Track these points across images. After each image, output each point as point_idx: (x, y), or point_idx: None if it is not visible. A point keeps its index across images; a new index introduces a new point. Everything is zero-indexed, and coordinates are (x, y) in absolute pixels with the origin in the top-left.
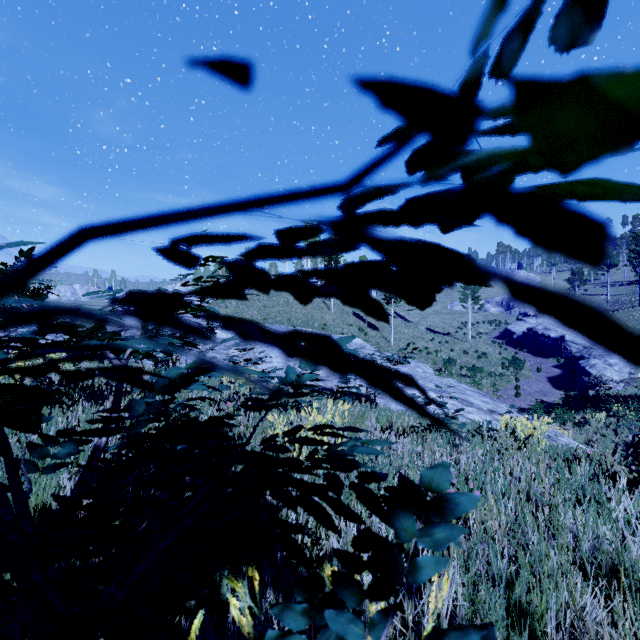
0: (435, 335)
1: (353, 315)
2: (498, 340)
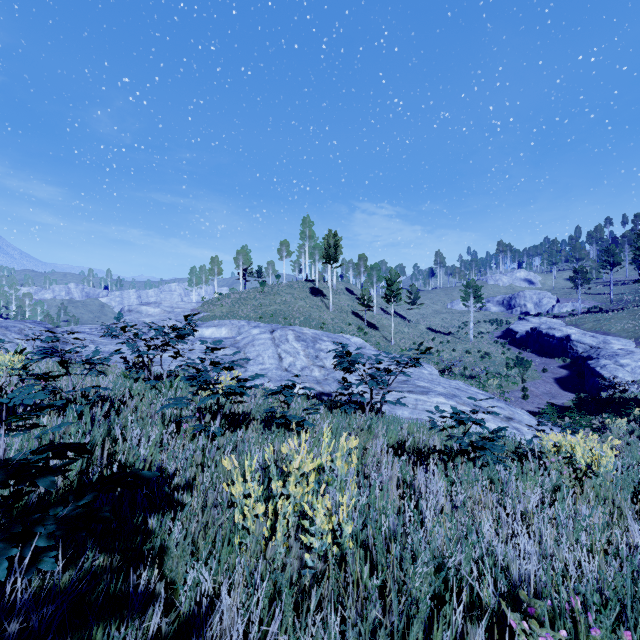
0: (436, 335)
1: (352, 314)
2: (500, 340)
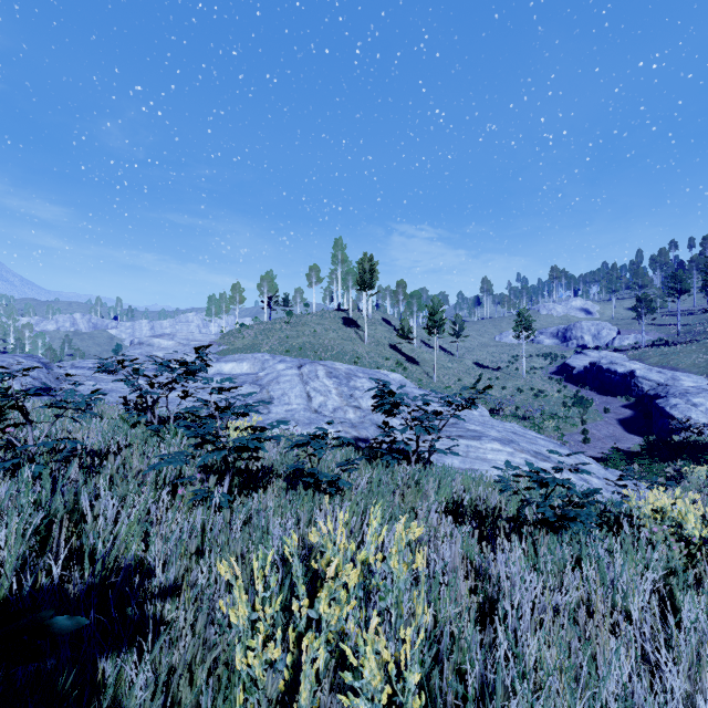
0: (483, 370)
1: (390, 347)
2: (555, 376)
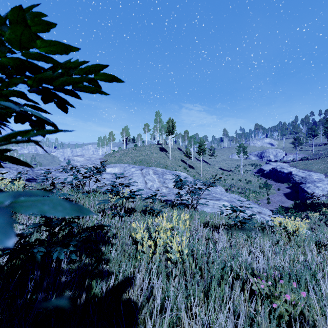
0: (223, 171)
1: (181, 161)
2: (256, 174)
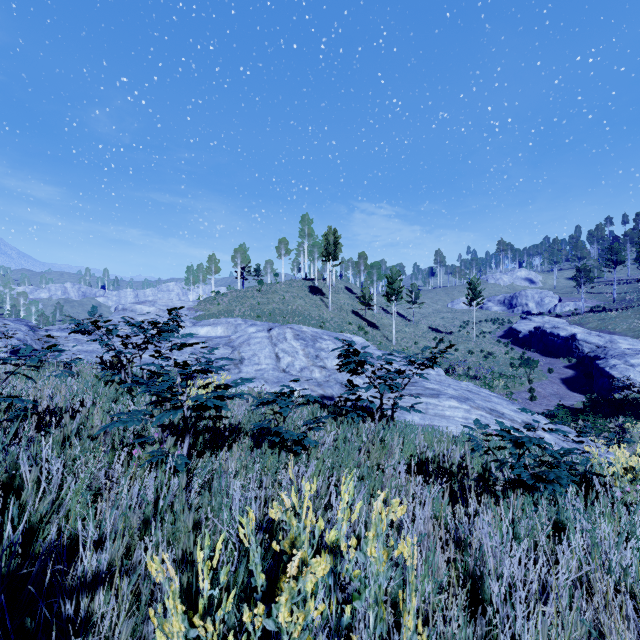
0: (437, 334)
1: (352, 313)
2: (503, 339)
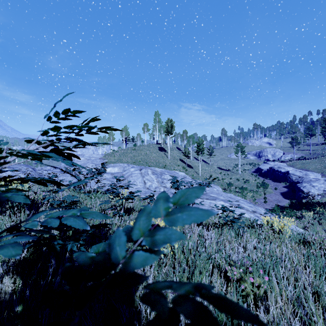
0: (222, 170)
1: (180, 160)
2: (254, 173)
